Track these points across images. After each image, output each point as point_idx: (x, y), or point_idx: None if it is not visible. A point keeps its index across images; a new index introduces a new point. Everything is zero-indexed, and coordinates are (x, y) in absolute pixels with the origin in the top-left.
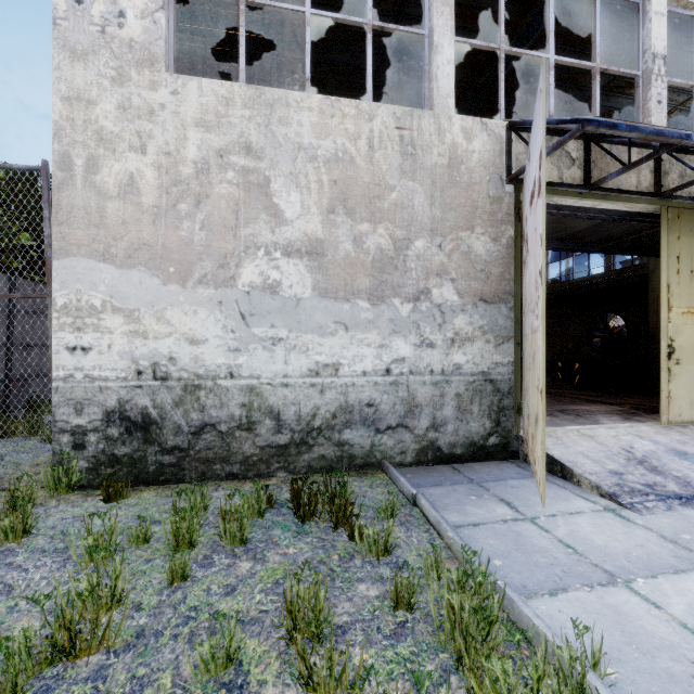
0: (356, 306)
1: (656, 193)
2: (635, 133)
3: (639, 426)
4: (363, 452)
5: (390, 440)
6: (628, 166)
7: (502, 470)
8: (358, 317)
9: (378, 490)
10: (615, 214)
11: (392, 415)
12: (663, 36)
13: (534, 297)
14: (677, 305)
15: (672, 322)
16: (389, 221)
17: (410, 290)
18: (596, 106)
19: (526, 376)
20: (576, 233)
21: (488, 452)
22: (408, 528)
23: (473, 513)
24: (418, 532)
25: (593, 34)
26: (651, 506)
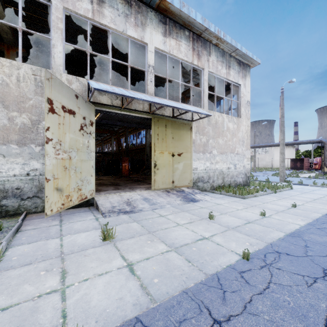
0: (10, 147)
1: (149, 112)
2: (114, 94)
3: (143, 191)
4: (14, 209)
5: (29, 203)
6: (127, 103)
7: (80, 210)
8: (11, 151)
9: (9, 223)
10: (140, 117)
11: (30, 192)
12: (152, 59)
13: (65, 147)
14: (157, 150)
15: (156, 156)
16: (29, 112)
17: (40, 141)
18: (129, 79)
19: (84, 175)
20: (139, 122)
21: (79, 204)
22: (2, 233)
23: (41, 225)
24: (4, 234)
25: (128, 53)
26: (112, 215)
